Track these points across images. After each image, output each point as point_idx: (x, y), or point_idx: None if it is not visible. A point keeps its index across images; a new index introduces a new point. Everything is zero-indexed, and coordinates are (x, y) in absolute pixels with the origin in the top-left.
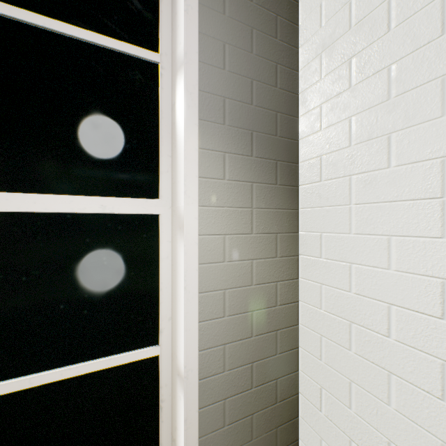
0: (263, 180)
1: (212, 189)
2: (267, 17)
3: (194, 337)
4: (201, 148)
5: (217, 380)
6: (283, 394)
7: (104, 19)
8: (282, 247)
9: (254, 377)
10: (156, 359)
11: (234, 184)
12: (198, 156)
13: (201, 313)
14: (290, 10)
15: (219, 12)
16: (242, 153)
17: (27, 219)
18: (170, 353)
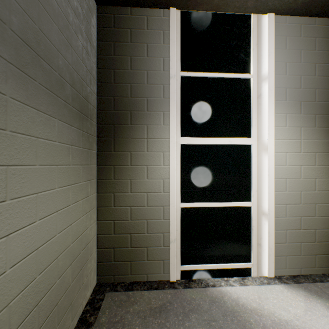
0: (307, 125)
1: (280, 132)
2: (309, 41)
3: (272, 197)
4: (274, 113)
5: (282, 220)
6: (319, 239)
7: (230, 67)
8: (319, 160)
9: (301, 224)
10: (249, 208)
11: (291, 128)
12: (274, 117)
13: (275, 188)
14: (324, 32)
15: (283, 49)
16: (295, 113)
17: (206, 147)
18: (256, 206)
